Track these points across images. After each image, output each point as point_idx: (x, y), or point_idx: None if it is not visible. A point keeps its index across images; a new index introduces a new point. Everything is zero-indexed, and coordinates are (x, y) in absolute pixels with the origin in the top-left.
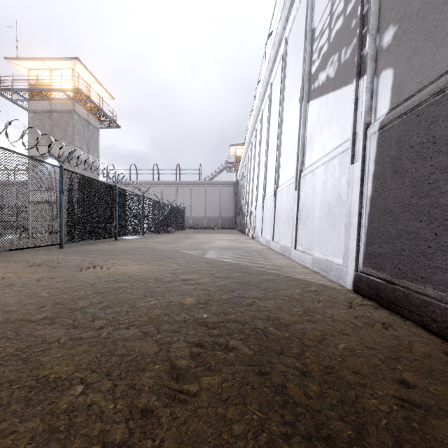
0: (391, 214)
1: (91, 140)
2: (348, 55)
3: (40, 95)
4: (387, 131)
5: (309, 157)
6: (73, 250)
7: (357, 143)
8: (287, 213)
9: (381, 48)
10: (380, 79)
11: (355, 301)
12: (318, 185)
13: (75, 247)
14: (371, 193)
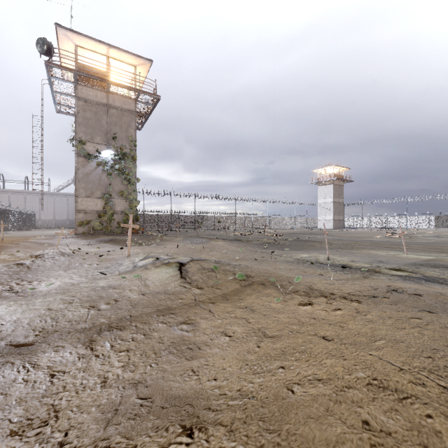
0: None
1: None
2: None
3: None
4: None
5: None
6: (5, 234)
7: None
8: None
9: None
10: None
11: None
12: None
13: None
14: None
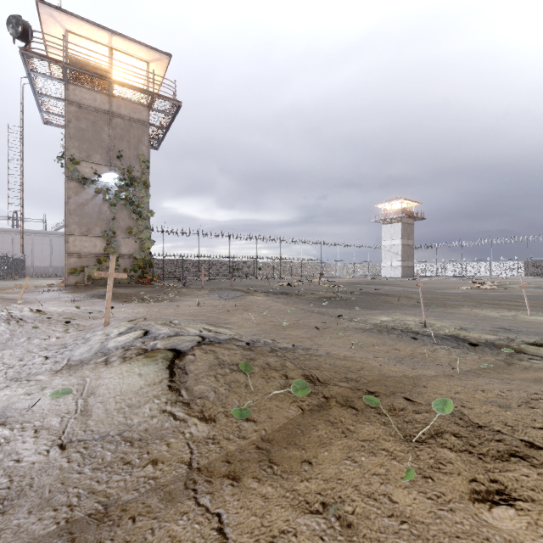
0: None
1: None
2: None
3: None
4: None
5: None
6: None
7: None
8: None
9: None
10: None
11: None
12: None
13: None
14: None
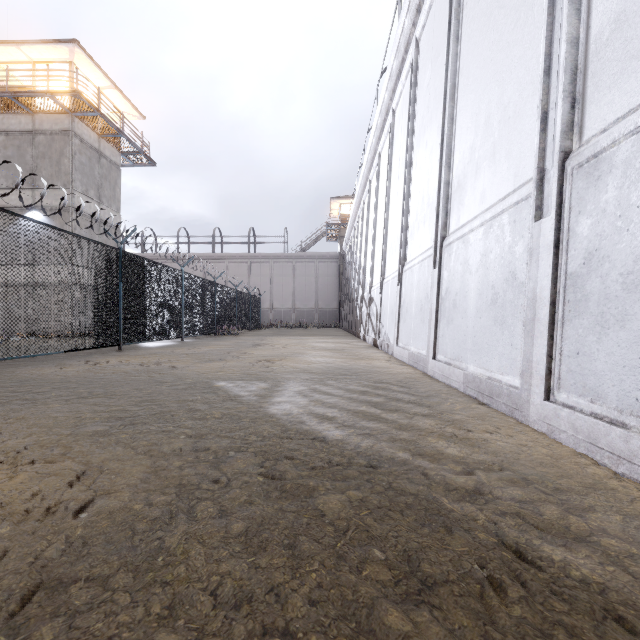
0: None
1: (105, 183)
2: None
3: (14, 104)
4: None
5: (613, 90)
6: None
7: None
8: (490, 292)
9: None
10: None
11: None
12: None
13: None
14: None
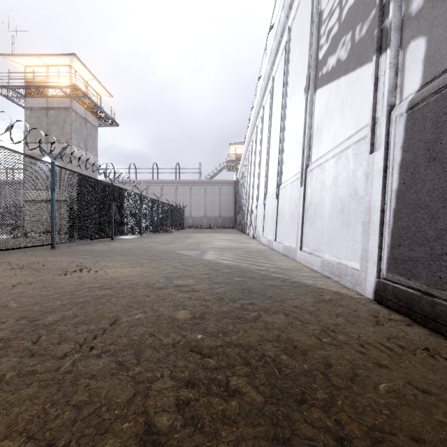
0: (427, 210)
1: (89, 138)
2: (364, 32)
3: (36, 92)
4: (419, 110)
5: (316, 150)
6: (64, 251)
7: (377, 129)
8: (291, 212)
9: (408, 15)
10: (407, 51)
11: (381, 315)
12: (328, 179)
13: (67, 247)
14: (397, 186)
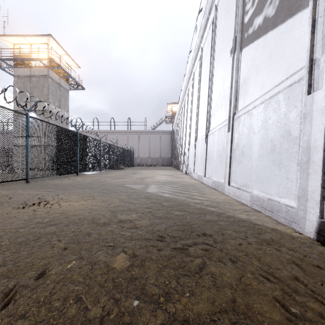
0: None
1: (62, 98)
2: None
3: (22, 63)
4: None
5: (242, 99)
6: (35, 185)
7: (316, 70)
8: (219, 153)
9: None
10: None
11: None
12: (256, 124)
13: (39, 181)
14: None
